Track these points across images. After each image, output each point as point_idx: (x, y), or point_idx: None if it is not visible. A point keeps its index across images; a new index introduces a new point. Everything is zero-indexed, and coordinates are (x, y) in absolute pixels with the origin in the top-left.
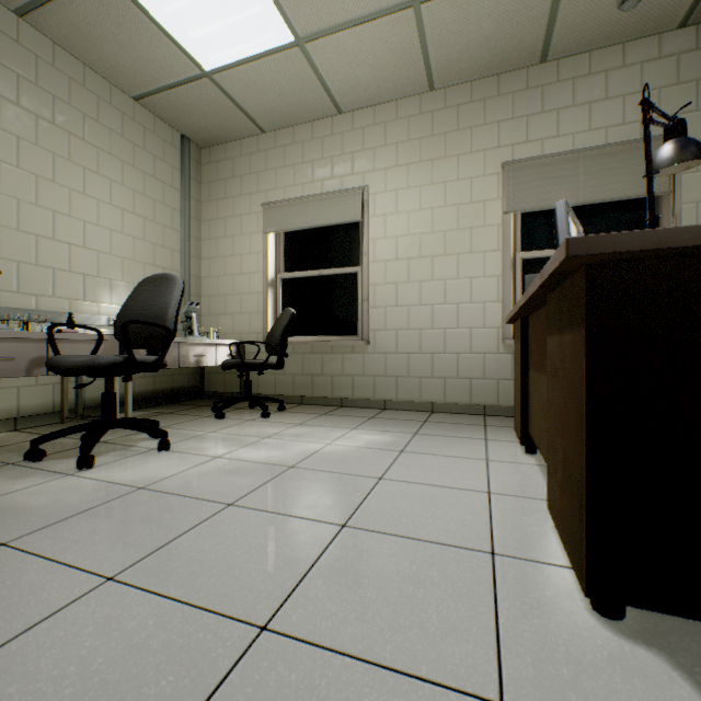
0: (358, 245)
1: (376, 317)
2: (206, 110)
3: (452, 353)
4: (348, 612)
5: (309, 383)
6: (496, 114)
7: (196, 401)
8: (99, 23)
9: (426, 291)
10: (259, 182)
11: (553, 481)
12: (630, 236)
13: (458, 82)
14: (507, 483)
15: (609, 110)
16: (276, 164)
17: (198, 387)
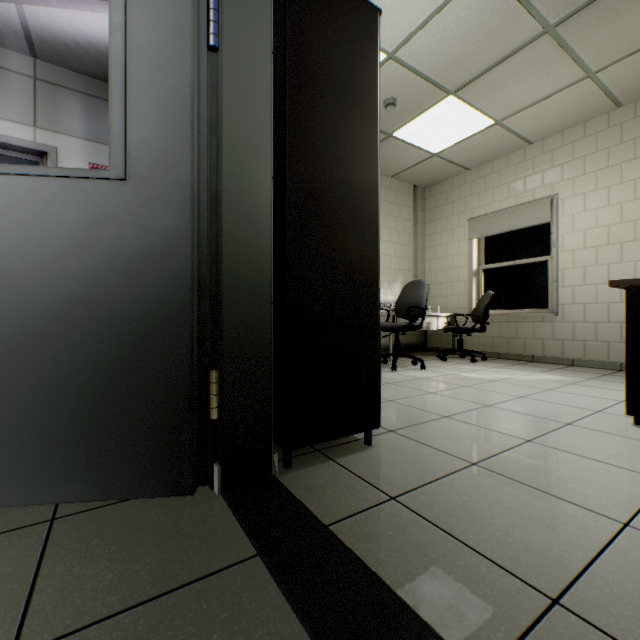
0: (548, 239)
1: (563, 294)
2: (431, 170)
3: None
4: (519, 408)
5: (504, 344)
6: None
7: (422, 352)
8: (382, 154)
9: (614, 272)
10: (465, 204)
11: None
12: (633, 280)
13: None
14: None
15: None
16: (478, 190)
17: (422, 343)
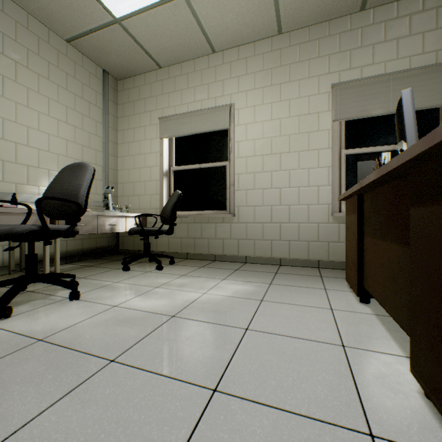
0: (227, 146)
1: (239, 197)
2: (119, 50)
3: (295, 222)
4: None
5: (192, 244)
6: (327, 49)
7: (113, 256)
8: None
9: (276, 178)
10: (157, 103)
11: (427, 353)
12: None
13: (299, 27)
14: (356, 335)
15: (412, 43)
16: (169, 90)
17: (115, 246)
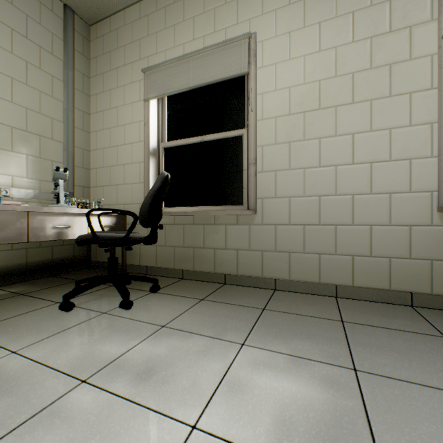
0: (243, 107)
1: (264, 182)
2: None
3: (363, 224)
4: None
5: (190, 257)
6: None
7: (79, 272)
8: None
9: (327, 149)
10: (140, 49)
11: None
12: None
13: None
14: None
15: None
16: (157, 28)
17: (86, 256)
